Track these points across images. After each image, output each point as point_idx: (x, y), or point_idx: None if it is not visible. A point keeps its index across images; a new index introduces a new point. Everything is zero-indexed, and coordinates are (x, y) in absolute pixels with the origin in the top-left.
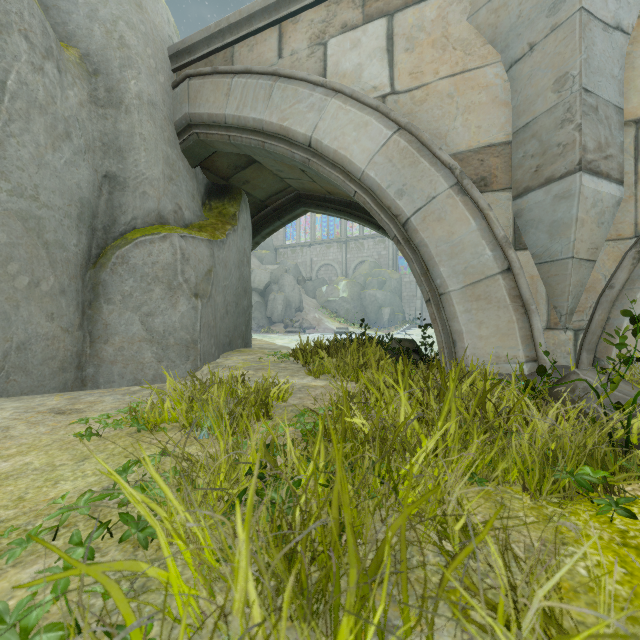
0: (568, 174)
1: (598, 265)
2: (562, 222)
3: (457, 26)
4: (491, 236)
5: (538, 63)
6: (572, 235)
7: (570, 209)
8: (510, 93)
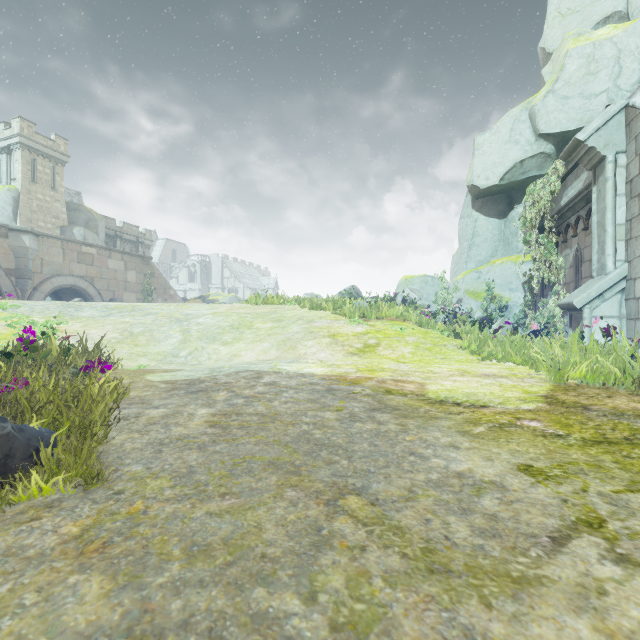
0: (27, 279)
1: (29, 291)
2: (26, 285)
3: (5, 245)
4: (13, 284)
5: (22, 260)
6: (27, 287)
7: (27, 284)
8: (15, 261)
